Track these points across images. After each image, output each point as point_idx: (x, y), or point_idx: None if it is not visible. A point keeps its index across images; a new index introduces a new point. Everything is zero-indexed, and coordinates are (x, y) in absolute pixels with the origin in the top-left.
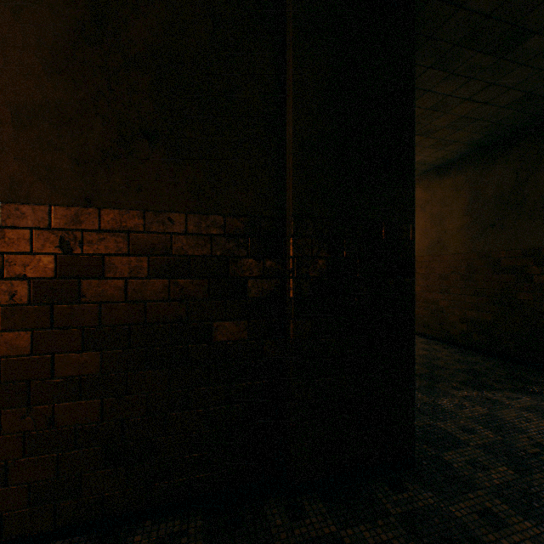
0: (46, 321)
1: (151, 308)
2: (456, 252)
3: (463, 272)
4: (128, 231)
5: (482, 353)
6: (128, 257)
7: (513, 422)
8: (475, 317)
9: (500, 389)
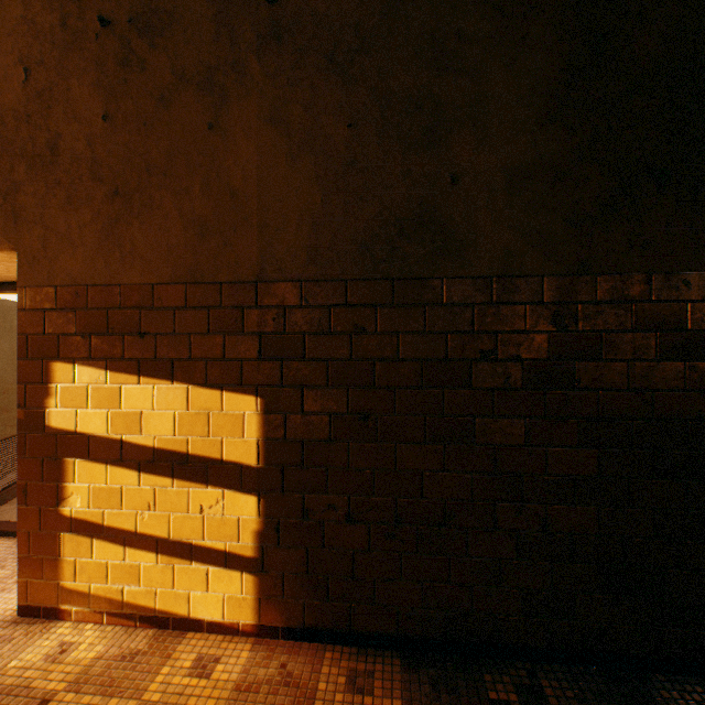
0: (538, 409)
1: (658, 400)
2: None
3: None
4: (629, 301)
5: None
6: (629, 334)
7: None
8: None
9: None
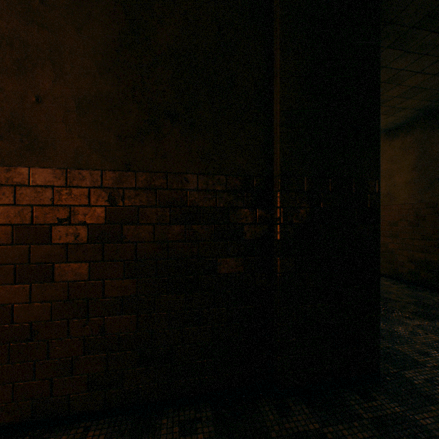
0: (99, 256)
1: (172, 247)
2: (405, 203)
3: (411, 219)
4: (156, 188)
5: (429, 289)
6: (156, 208)
7: None
8: (422, 258)
9: None
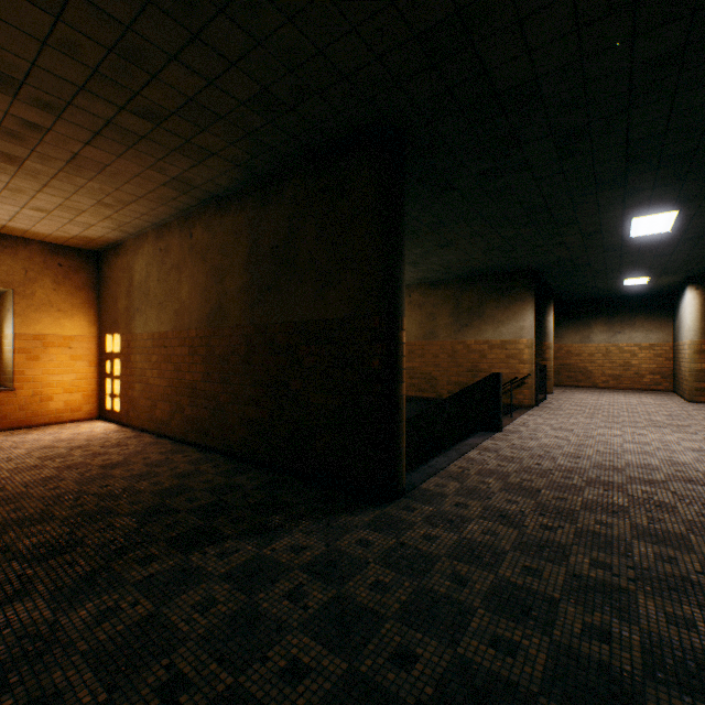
0: None
1: None
2: (238, 324)
3: (244, 353)
4: None
5: (261, 465)
6: None
7: (178, 625)
8: (255, 416)
9: (226, 538)
